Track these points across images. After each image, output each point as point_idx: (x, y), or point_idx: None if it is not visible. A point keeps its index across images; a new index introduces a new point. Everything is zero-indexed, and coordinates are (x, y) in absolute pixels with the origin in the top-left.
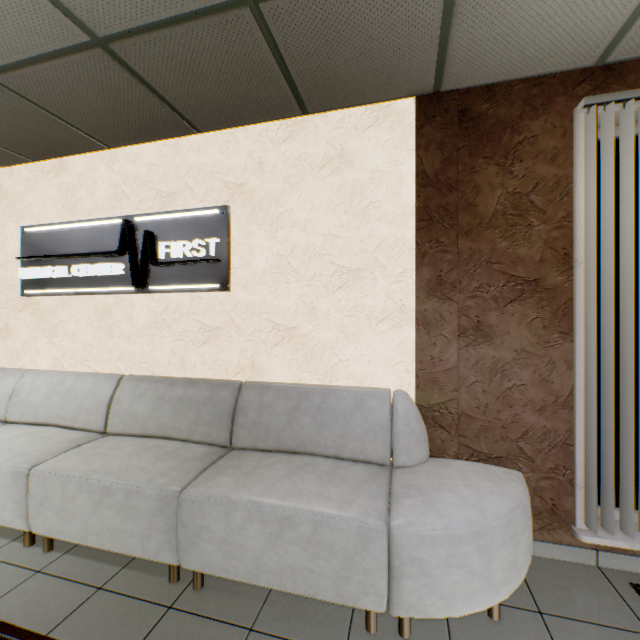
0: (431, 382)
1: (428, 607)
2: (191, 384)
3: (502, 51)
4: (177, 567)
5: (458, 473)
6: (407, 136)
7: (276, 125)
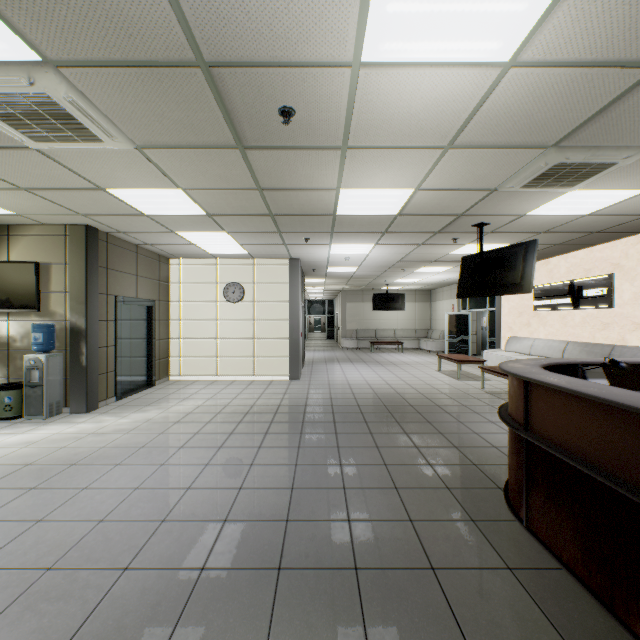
0: None
1: None
2: (594, 345)
3: None
4: None
5: None
6: None
7: (632, 237)
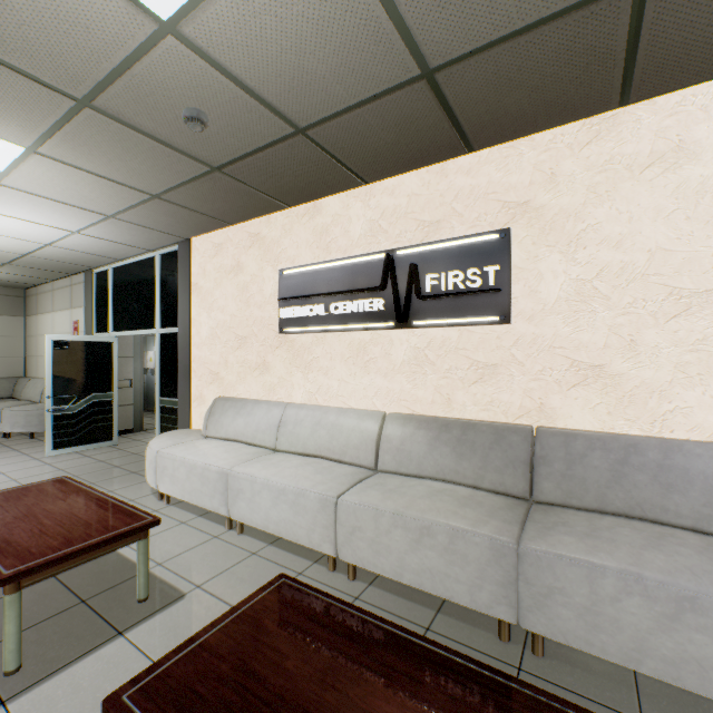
0: None
1: None
2: (468, 426)
3: None
4: (508, 625)
5: None
6: None
7: (574, 127)
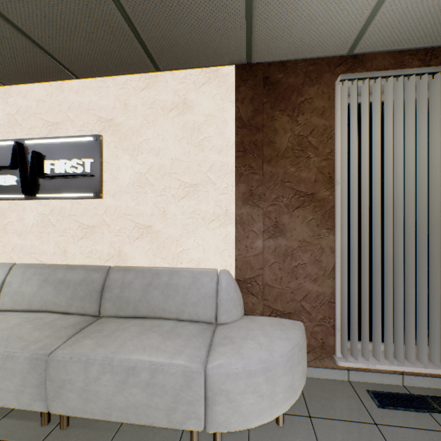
0: (245, 263)
1: (232, 423)
2: (70, 269)
3: (288, 38)
4: (47, 413)
5: (260, 326)
6: (230, 92)
7: (137, 77)
